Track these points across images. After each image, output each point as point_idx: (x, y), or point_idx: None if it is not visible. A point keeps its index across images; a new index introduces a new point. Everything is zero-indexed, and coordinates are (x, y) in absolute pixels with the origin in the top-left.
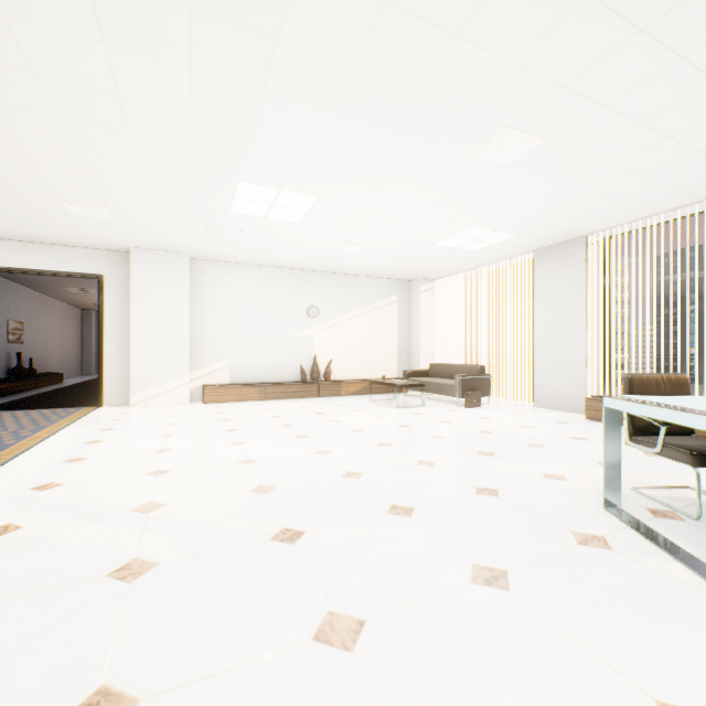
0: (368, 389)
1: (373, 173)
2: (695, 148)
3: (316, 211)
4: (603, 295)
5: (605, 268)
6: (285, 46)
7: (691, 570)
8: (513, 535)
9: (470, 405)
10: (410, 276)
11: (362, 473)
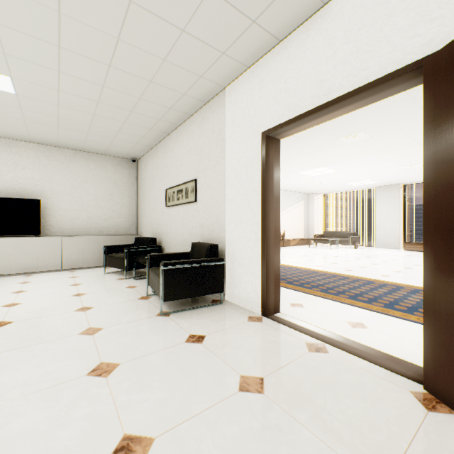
0: (299, 243)
1: (367, 168)
2: None
3: (328, 174)
4: (404, 205)
5: (404, 196)
6: (395, 151)
7: None
8: None
9: (356, 247)
10: (312, 192)
11: (386, 261)
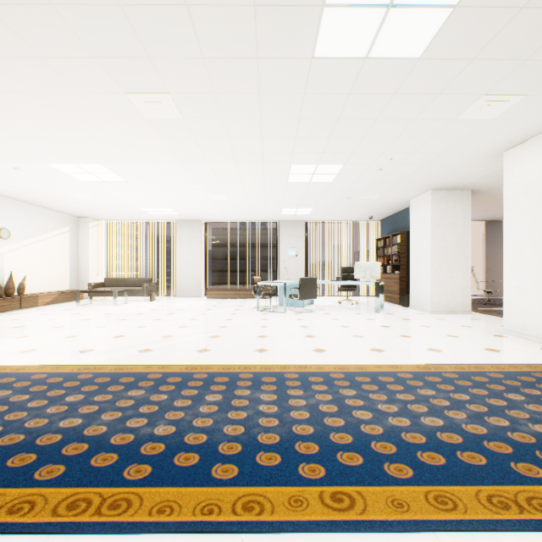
0: (59, 299)
1: (170, 186)
2: (251, 211)
3: (110, 183)
4: (205, 246)
5: (206, 235)
6: (208, 165)
7: (280, 313)
8: (255, 316)
9: (153, 299)
10: (86, 215)
11: (195, 319)
